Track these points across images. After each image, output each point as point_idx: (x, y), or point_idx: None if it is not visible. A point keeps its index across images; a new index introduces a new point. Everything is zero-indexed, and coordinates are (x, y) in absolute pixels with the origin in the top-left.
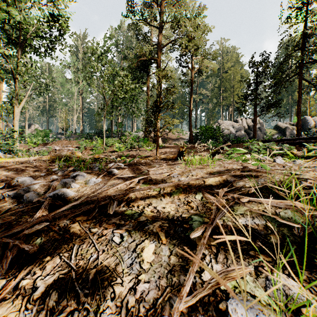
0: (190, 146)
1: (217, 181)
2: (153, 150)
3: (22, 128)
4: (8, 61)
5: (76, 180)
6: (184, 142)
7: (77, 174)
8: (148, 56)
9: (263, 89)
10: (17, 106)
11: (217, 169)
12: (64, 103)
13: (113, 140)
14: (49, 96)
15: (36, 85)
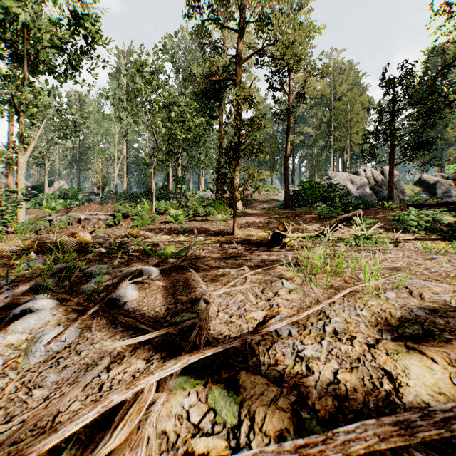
0: (287, 213)
1: (445, 384)
2: (229, 220)
3: (41, 186)
4: (7, 84)
5: (10, 332)
6: (276, 206)
7: (26, 310)
8: (222, 73)
9: (406, 121)
10: (22, 154)
11: (396, 302)
12: (100, 150)
13: (167, 204)
14: (80, 140)
15: (60, 124)
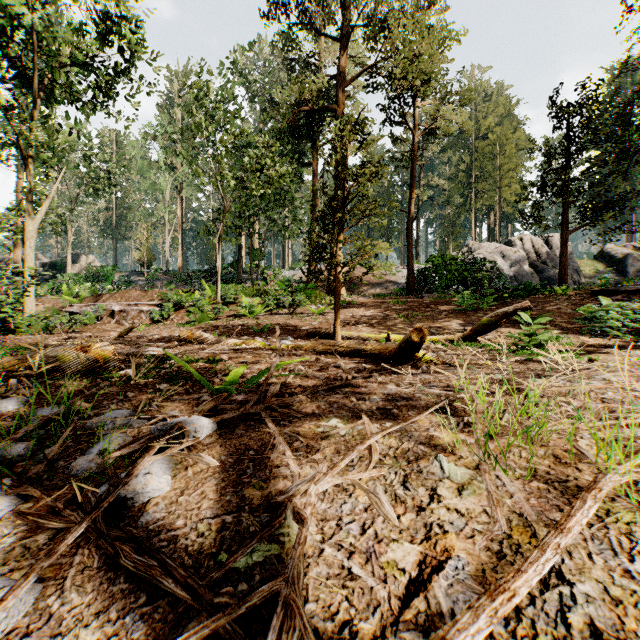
0: (411, 302)
1: None
2: (327, 314)
3: (63, 263)
4: (8, 118)
5: None
6: (394, 291)
7: None
8: (316, 101)
9: (588, 167)
10: (31, 218)
11: None
12: (145, 211)
13: (238, 289)
14: (117, 198)
15: (88, 176)
